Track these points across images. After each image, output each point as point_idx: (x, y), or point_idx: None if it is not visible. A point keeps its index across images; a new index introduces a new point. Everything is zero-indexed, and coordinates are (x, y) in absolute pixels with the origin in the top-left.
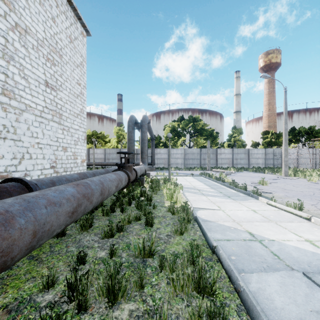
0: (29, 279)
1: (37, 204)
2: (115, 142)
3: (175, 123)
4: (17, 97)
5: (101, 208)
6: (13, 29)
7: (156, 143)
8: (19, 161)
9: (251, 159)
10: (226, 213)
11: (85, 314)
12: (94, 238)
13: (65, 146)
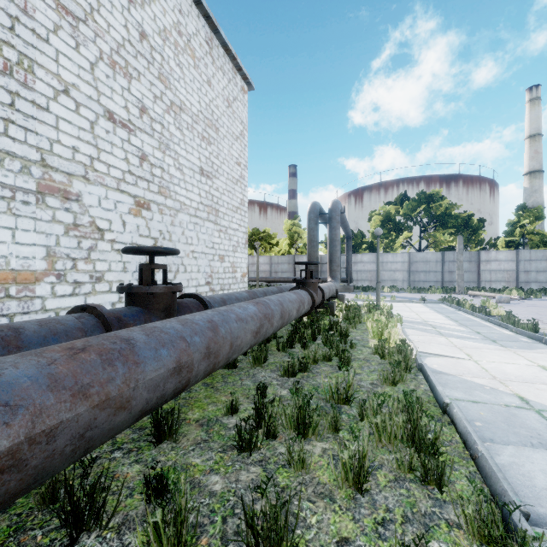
0: (211, 403)
1: (229, 318)
2: (286, 245)
3: (391, 208)
4: (172, 195)
5: (274, 342)
6: (169, 110)
7: (354, 244)
8: (174, 275)
9: None
10: (481, 366)
11: (274, 441)
12: (271, 375)
13: (222, 255)
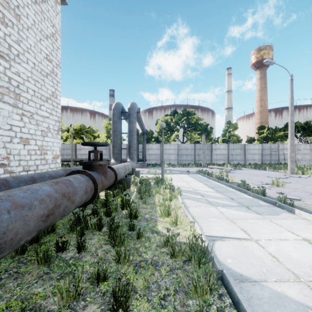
0: None
1: None
2: (105, 137)
3: (168, 117)
4: None
5: (48, 238)
6: None
7: (148, 138)
8: None
9: (247, 155)
10: (267, 250)
11: None
12: None
13: (25, 138)
